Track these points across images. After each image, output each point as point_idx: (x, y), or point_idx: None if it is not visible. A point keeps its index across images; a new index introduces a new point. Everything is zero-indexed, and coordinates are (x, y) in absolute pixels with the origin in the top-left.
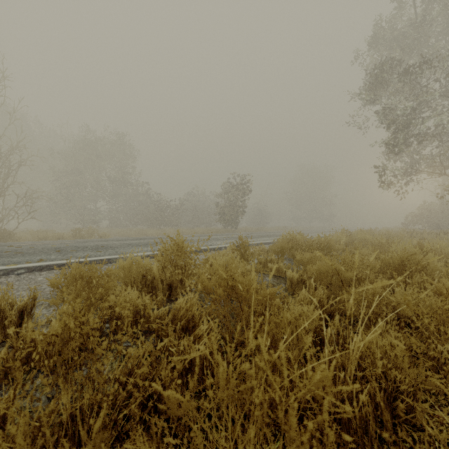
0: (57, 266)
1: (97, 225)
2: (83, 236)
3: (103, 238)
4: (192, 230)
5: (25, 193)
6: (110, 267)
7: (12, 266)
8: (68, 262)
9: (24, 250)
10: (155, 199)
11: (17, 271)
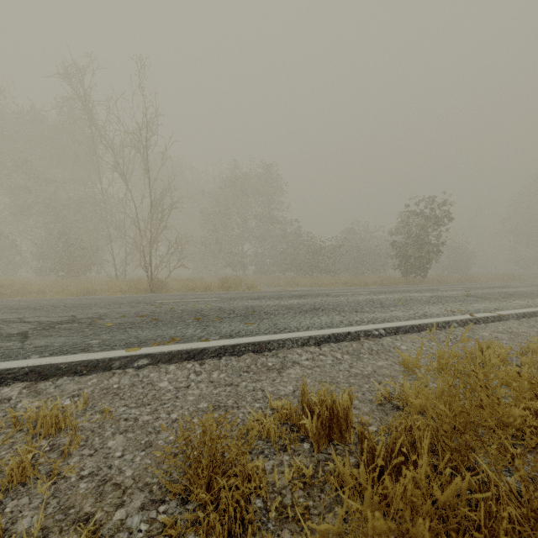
0: (191, 355)
1: (243, 271)
2: (230, 287)
3: (251, 289)
4: (358, 279)
5: (176, 238)
6: (270, 363)
7: (134, 352)
8: (207, 345)
9: (161, 314)
10: (306, 239)
11: (137, 361)
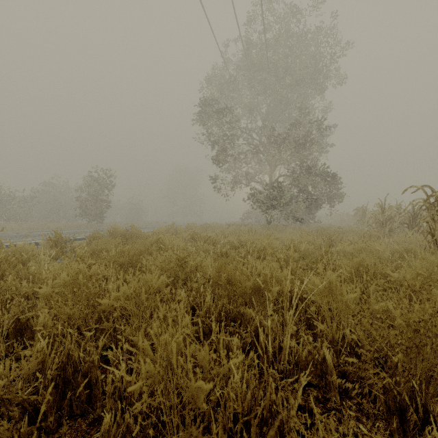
0: None
1: None
2: None
3: None
4: (44, 225)
5: None
6: None
7: None
8: None
9: None
10: None
11: None
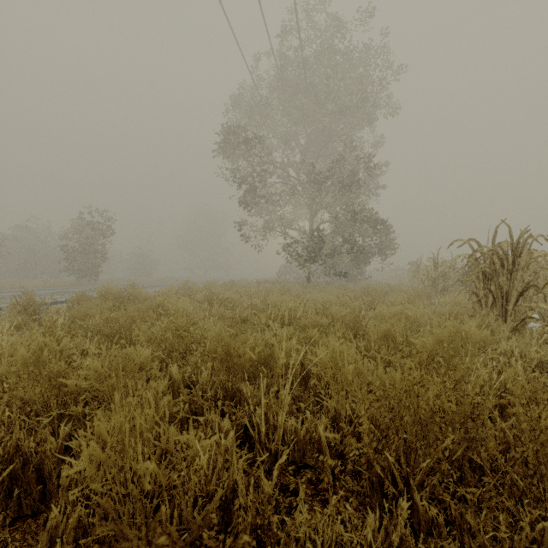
0: None
1: None
2: None
3: None
4: (14, 283)
5: None
6: None
7: None
8: None
9: None
10: None
11: None
